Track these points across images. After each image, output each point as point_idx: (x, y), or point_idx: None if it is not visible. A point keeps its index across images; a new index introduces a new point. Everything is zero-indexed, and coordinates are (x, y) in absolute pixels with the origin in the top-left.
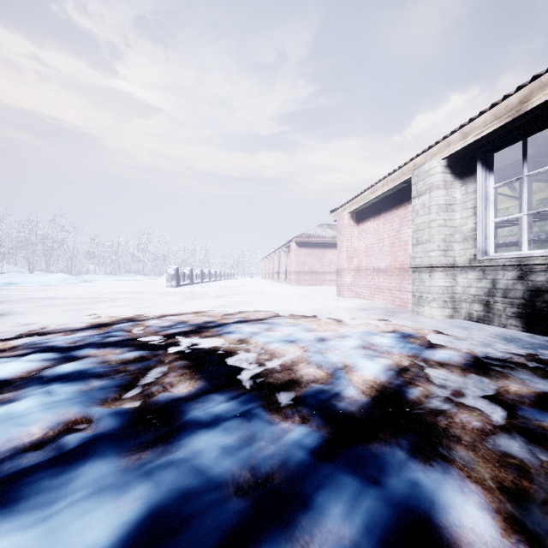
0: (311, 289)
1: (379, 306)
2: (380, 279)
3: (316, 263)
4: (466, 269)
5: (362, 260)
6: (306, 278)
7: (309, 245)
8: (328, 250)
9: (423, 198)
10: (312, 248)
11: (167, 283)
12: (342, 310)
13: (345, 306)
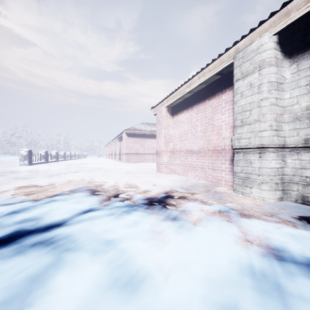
0: (136, 166)
1: (196, 183)
2: (193, 159)
3: (140, 147)
4: (298, 149)
5: (176, 144)
6: (133, 158)
7: (135, 135)
8: (147, 139)
9: (250, 78)
10: (137, 138)
11: (20, 162)
12: (168, 190)
13: (167, 184)
